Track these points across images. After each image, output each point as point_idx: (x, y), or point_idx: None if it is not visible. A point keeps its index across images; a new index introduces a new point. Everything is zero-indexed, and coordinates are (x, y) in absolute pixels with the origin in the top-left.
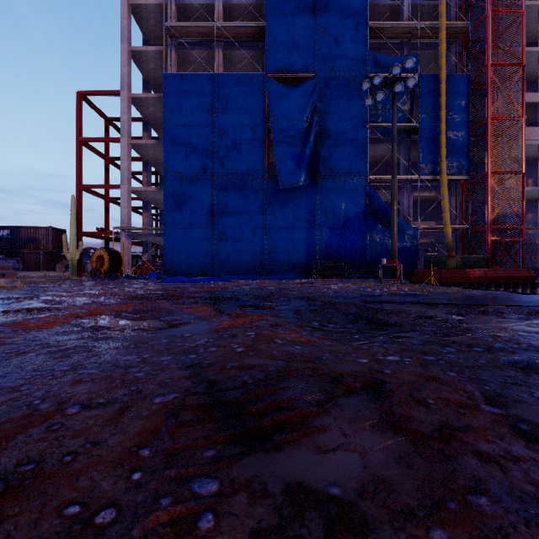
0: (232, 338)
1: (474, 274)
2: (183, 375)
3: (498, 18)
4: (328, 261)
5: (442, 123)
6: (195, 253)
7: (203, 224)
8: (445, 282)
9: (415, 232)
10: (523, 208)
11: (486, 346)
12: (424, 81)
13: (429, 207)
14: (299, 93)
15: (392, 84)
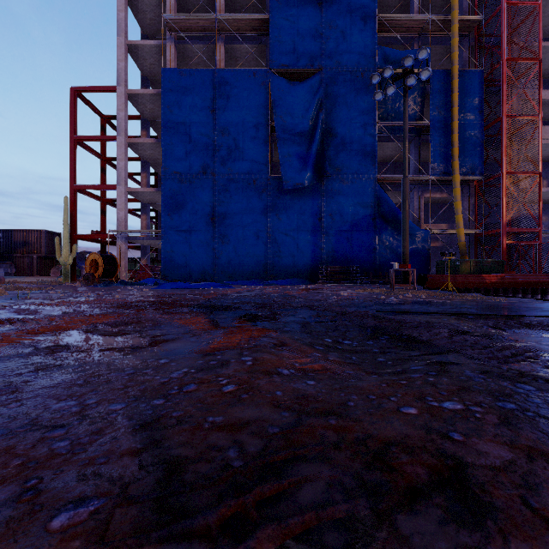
0: (222, 366)
1: (491, 280)
2: (130, 445)
3: (513, 12)
4: (335, 266)
5: (455, 121)
6: (195, 258)
7: (203, 227)
8: (460, 288)
9: (426, 235)
10: (539, 210)
11: None
12: (435, 77)
13: (439, 210)
14: (304, 89)
15: (403, 77)
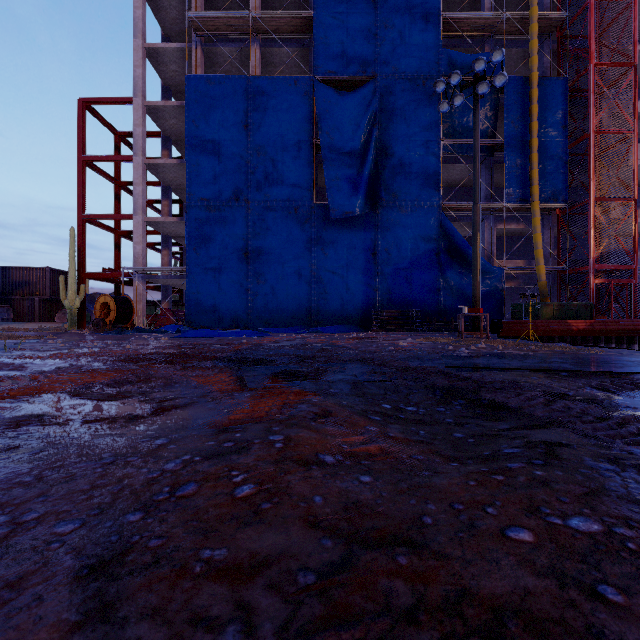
0: (240, 451)
1: (578, 327)
2: (58, 616)
3: (602, 9)
4: (392, 310)
5: (534, 137)
6: (226, 300)
7: (235, 263)
8: (542, 336)
9: (500, 273)
10: (635, 243)
11: None
12: (510, 85)
13: (515, 243)
14: (355, 100)
15: (474, 84)
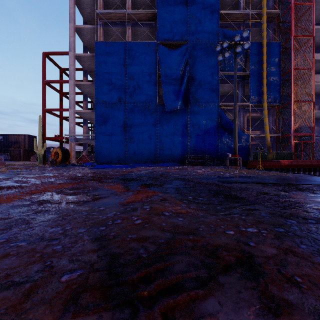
0: (133, 211)
1: (284, 163)
2: (91, 247)
3: (298, 8)
4: (195, 155)
5: (264, 71)
6: (114, 150)
7: (119, 132)
8: (267, 168)
9: (248, 137)
10: (313, 123)
11: (316, 218)
12: (253, 46)
13: (255, 122)
14: (177, 53)
15: (234, 47)
